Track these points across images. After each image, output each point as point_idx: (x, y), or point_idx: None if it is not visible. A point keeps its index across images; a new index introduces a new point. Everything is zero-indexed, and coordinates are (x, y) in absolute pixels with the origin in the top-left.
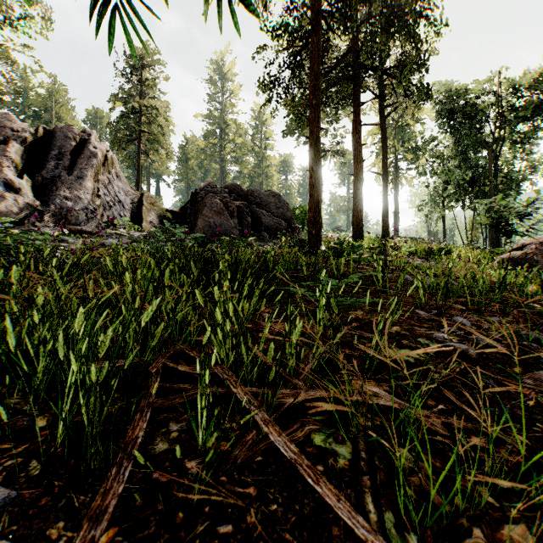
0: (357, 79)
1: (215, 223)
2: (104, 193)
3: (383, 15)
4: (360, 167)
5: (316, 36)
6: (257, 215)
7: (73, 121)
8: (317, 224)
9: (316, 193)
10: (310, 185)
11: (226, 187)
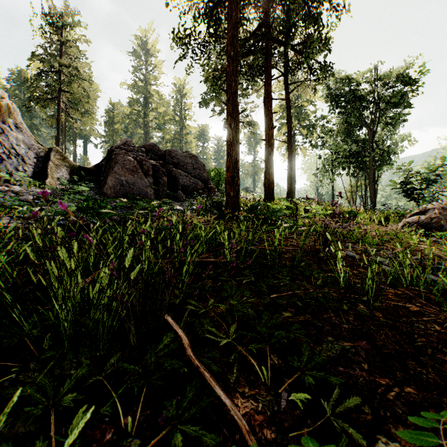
0: (268, 51)
1: (128, 181)
2: None
3: None
4: (271, 133)
5: None
6: (174, 175)
7: None
8: (236, 185)
9: (234, 152)
10: (228, 143)
11: (143, 147)
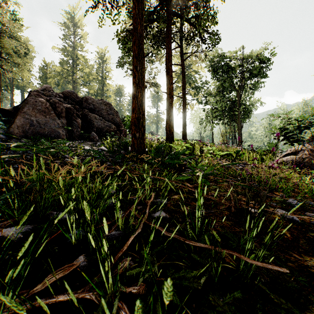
0: (169, 22)
1: (39, 122)
2: None
3: None
4: (171, 87)
5: None
6: (90, 118)
7: None
8: (141, 126)
9: (139, 94)
10: (134, 85)
11: (62, 93)
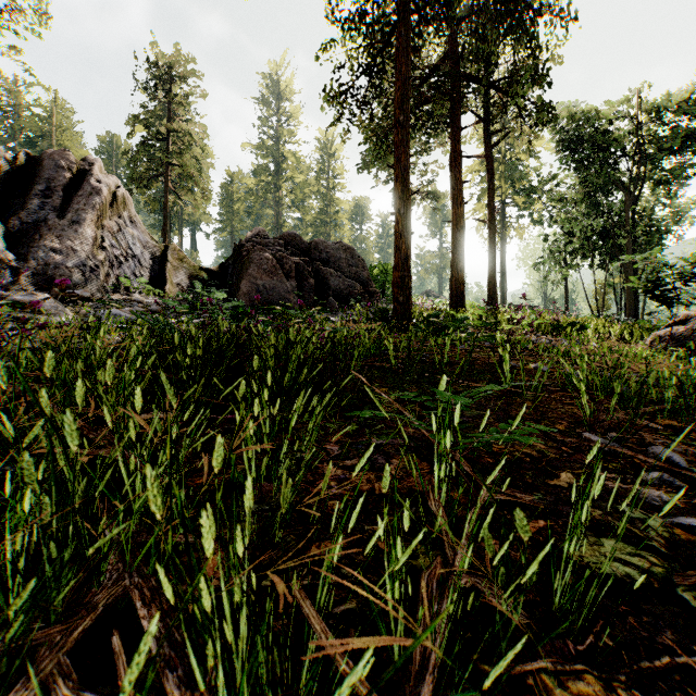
0: (457, 94)
1: (266, 286)
2: (112, 245)
3: (496, 2)
4: (460, 212)
5: (405, 28)
6: (323, 276)
7: (80, 151)
8: (406, 288)
9: (404, 245)
10: (396, 234)
11: (281, 238)
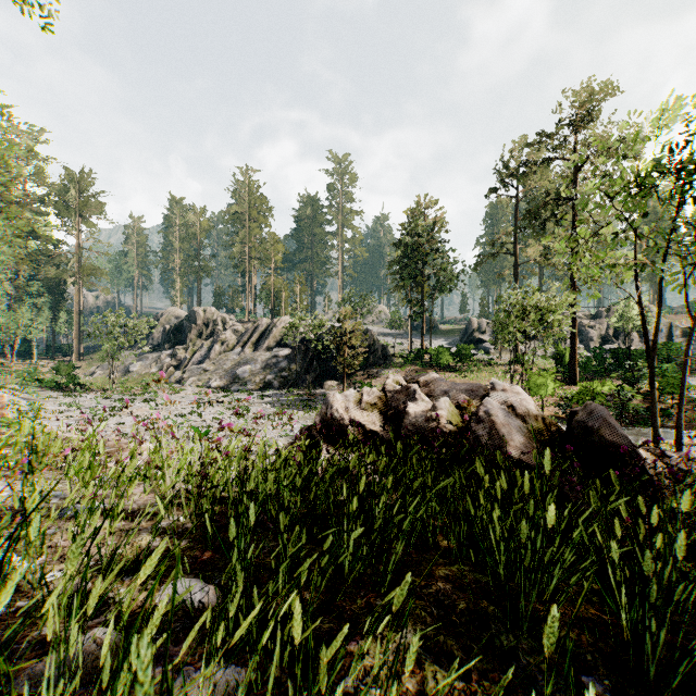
0: None
1: None
2: None
3: None
4: None
5: None
6: None
7: None
8: None
9: None
10: None
11: None
